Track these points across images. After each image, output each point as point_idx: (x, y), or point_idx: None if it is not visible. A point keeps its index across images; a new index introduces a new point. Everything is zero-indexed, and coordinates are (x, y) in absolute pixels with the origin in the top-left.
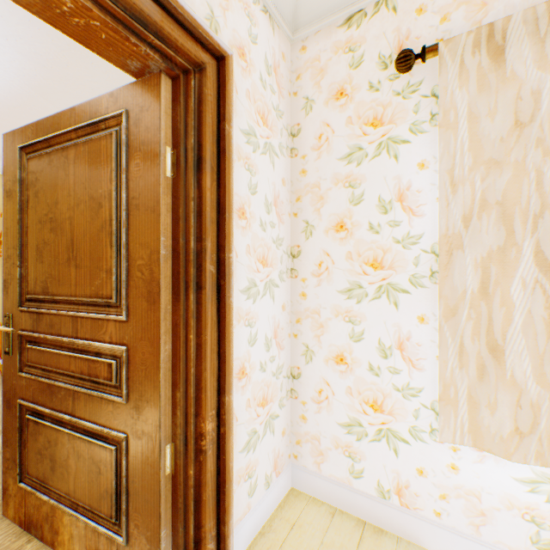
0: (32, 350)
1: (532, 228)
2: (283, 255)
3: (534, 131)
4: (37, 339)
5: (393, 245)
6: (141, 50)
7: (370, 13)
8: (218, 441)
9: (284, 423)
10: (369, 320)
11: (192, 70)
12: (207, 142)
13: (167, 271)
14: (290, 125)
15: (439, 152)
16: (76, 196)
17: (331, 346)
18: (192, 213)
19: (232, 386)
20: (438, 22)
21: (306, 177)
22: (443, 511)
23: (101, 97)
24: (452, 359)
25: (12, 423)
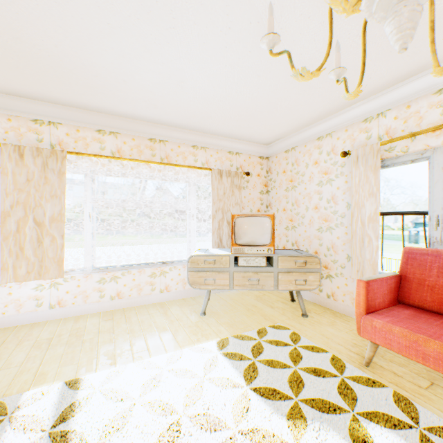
0: None
1: (33, 211)
2: None
3: (34, 183)
4: None
5: None
6: None
7: None
8: None
9: None
10: None
11: None
12: None
13: None
14: None
15: (1, 182)
16: None
17: None
18: None
19: None
20: (4, 132)
21: None
22: (7, 311)
23: None
24: (7, 254)
25: None
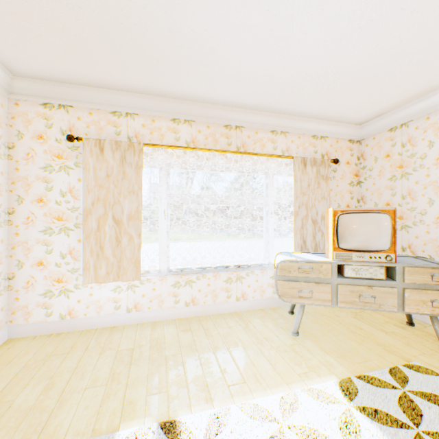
0: None
1: (112, 209)
2: (2, 213)
3: (113, 179)
4: None
5: (68, 211)
6: None
7: (57, 107)
8: None
9: (3, 304)
10: (57, 243)
11: None
12: None
13: None
14: (7, 142)
15: (84, 178)
16: None
17: (35, 258)
18: None
19: None
20: (86, 127)
21: (19, 172)
22: (88, 312)
23: None
24: (89, 254)
25: None
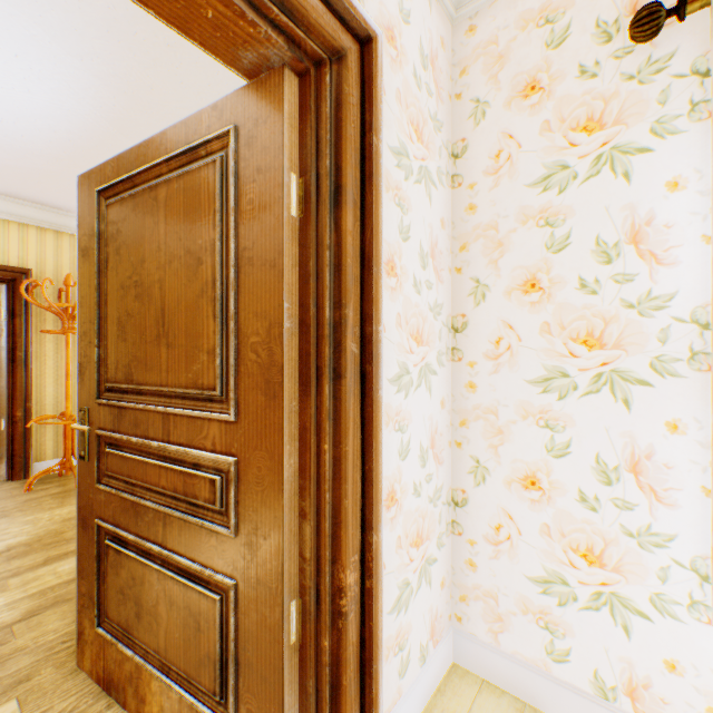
0: (112, 455)
1: None
2: (441, 329)
3: None
4: (118, 441)
5: (621, 311)
6: (259, 32)
7: None
8: (362, 599)
9: (443, 569)
10: (580, 425)
11: (326, 61)
12: (348, 163)
13: (291, 351)
14: (450, 142)
15: (712, 160)
16: (167, 250)
17: (515, 462)
18: (327, 268)
19: (381, 519)
20: None
21: (475, 215)
22: None
23: (201, 112)
24: None
25: (88, 548)
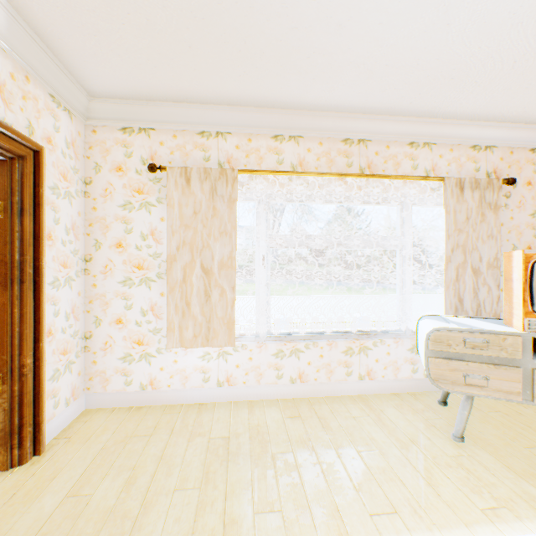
0: None
1: (200, 254)
2: (79, 260)
3: (201, 216)
4: None
5: (149, 257)
6: None
7: (137, 132)
8: (35, 370)
9: (80, 367)
10: (137, 297)
11: (17, 158)
12: (28, 199)
13: None
14: (84, 177)
15: (167, 217)
16: None
17: (114, 315)
18: (18, 240)
19: (45, 338)
20: (170, 153)
21: (97, 212)
22: (172, 383)
23: None
24: (173, 311)
25: None
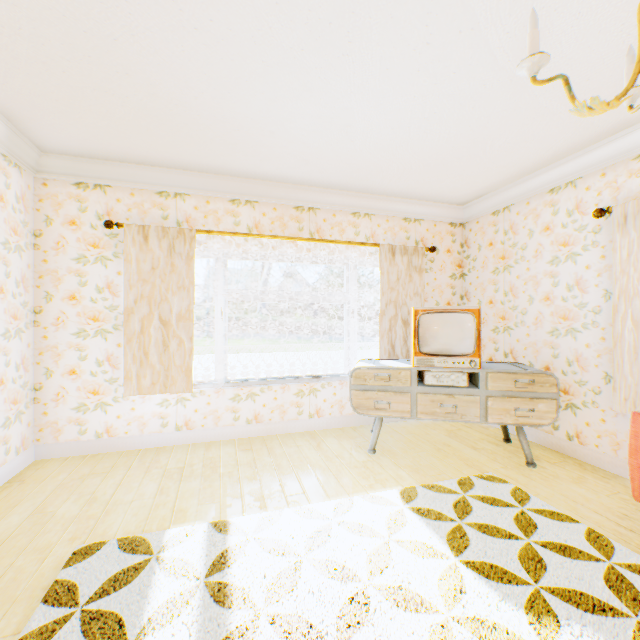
0: None
1: (158, 307)
2: (29, 313)
3: (159, 272)
4: None
5: (105, 310)
6: None
7: (93, 188)
8: None
9: (30, 419)
10: (92, 348)
11: None
12: None
13: None
14: (34, 229)
15: (125, 272)
16: None
17: (67, 366)
18: None
19: None
20: (127, 210)
21: (48, 265)
22: (129, 430)
23: None
24: (131, 360)
25: None
